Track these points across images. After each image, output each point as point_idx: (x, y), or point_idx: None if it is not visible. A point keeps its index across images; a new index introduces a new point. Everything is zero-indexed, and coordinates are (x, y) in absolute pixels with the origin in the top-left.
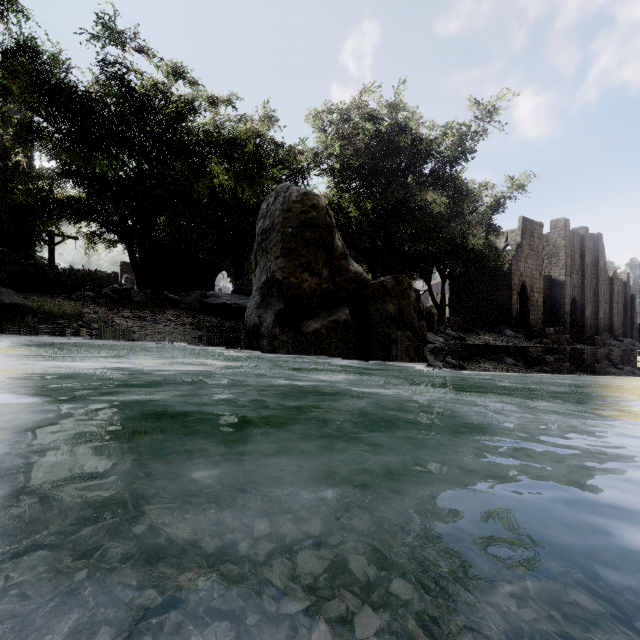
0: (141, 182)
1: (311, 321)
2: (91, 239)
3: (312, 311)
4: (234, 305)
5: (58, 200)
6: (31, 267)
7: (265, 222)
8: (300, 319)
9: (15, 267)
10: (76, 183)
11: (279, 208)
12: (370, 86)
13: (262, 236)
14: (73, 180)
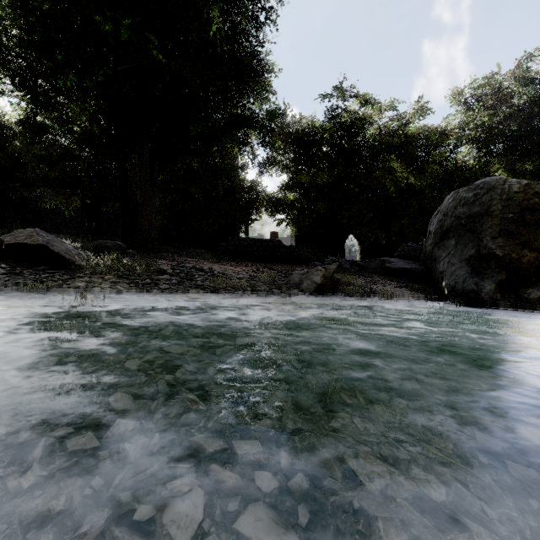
0: (335, 183)
1: (531, 289)
2: (296, 224)
3: (529, 280)
4: (413, 269)
5: (282, 202)
6: (289, 249)
7: (473, 208)
8: (517, 287)
9: (283, 249)
10: (295, 190)
11: (496, 198)
12: (534, 52)
13: (467, 219)
14: (293, 189)
